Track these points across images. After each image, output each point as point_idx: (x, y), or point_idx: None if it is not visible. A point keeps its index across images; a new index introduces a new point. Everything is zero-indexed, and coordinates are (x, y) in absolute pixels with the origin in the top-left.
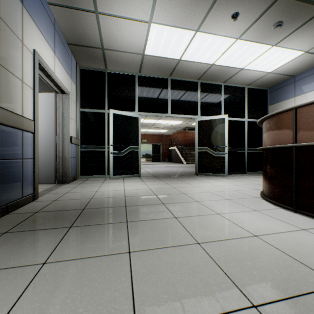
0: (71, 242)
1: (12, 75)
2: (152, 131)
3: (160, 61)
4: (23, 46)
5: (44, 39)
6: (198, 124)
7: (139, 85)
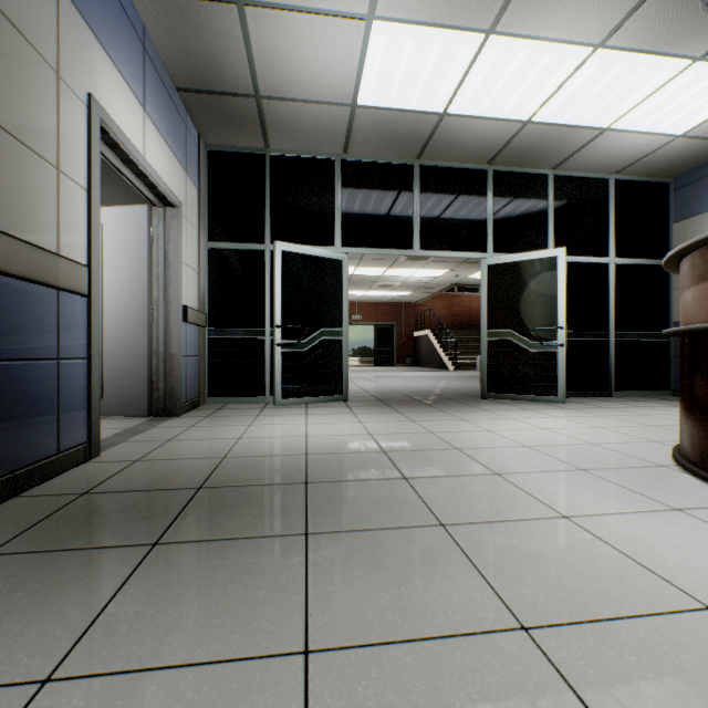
0: (145, 598)
1: (28, 152)
2: (374, 295)
3: (394, 120)
4: (61, 84)
5: (118, 74)
6: (489, 274)
7: (343, 182)
